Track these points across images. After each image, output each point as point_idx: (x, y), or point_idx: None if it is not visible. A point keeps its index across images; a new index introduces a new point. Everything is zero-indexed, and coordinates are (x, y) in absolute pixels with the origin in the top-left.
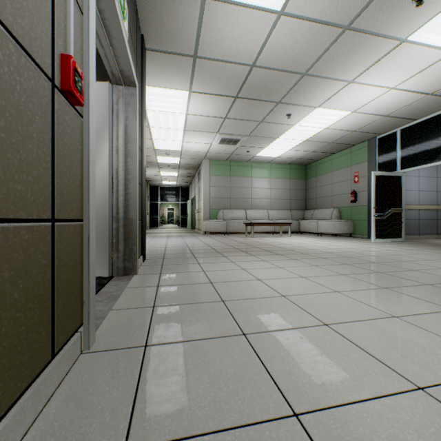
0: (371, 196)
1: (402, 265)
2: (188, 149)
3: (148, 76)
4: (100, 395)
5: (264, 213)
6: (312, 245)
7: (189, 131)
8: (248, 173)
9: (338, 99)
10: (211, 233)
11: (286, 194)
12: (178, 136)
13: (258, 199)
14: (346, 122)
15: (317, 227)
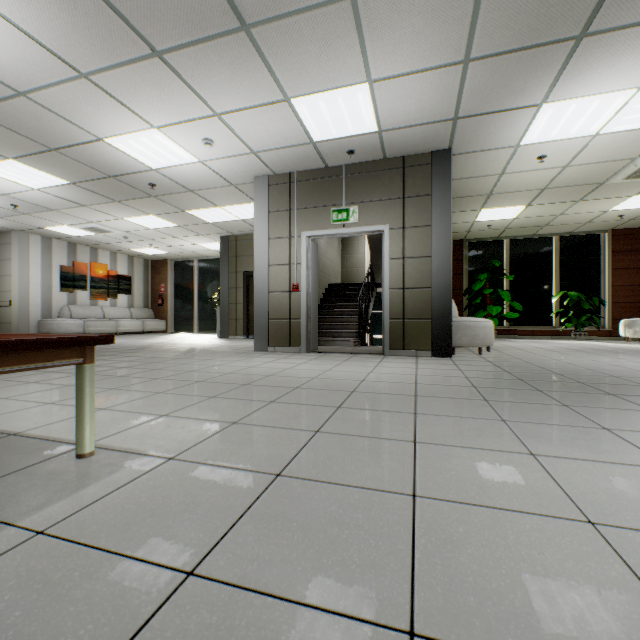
0: None
1: (296, 410)
2: None
3: (498, 142)
4: (282, 353)
5: None
6: None
7: None
8: None
9: None
10: None
11: None
12: None
13: None
14: None
15: None
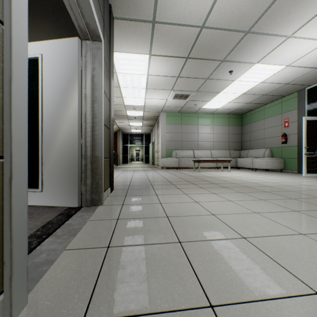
0: (303, 137)
1: None
2: (149, 104)
3: (117, 43)
4: None
5: (208, 153)
6: (251, 179)
7: (149, 89)
8: (195, 122)
9: (276, 54)
10: (166, 168)
11: (225, 138)
12: (142, 93)
13: (203, 142)
14: (280, 75)
15: (252, 163)
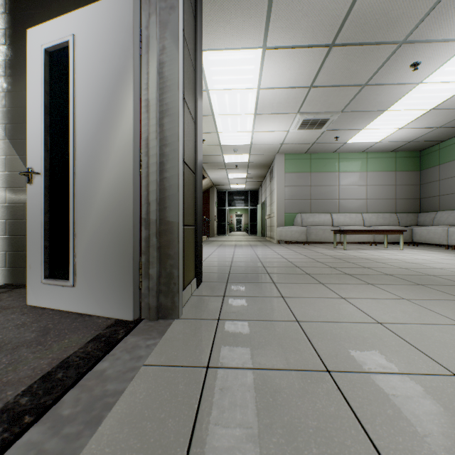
0: None
1: None
2: (259, 141)
3: (208, 33)
4: None
5: (358, 218)
6: None
7: (260, 115)
8: (334, 168)
9: None
10: (286, 243)
11: (389, 192)
12: (247, 124)
13: (348, 199)
14: None
15: (446, 236)
